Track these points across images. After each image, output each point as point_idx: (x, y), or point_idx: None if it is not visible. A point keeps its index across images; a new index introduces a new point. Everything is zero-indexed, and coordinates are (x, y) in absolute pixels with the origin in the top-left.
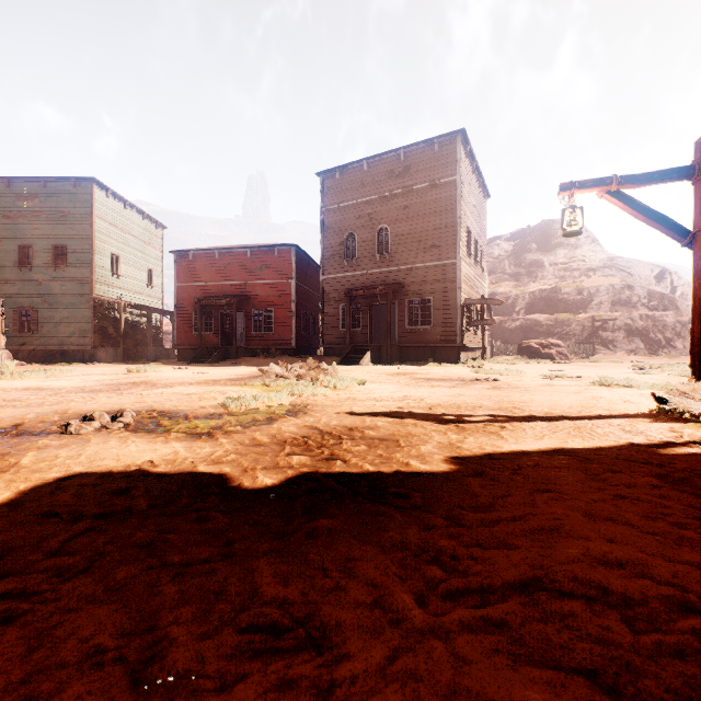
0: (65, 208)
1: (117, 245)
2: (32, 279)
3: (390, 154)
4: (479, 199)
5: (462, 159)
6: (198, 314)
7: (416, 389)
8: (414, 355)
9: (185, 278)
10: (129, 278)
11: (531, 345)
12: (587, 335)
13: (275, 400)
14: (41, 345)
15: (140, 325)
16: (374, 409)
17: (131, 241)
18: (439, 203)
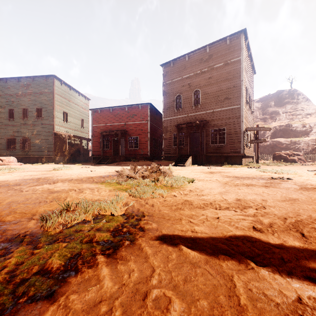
0: (42, 90)
1: (66, 107)
2: (28, 124)
3: (200, 50)
4: (250, 73)
5: (244, 47)
6: (101, 139)
7: (239, 189)
8: (214, 160)
9: (96, 122)
10: (72, 123)
11: (281, 154)
12: (311, 149)
13: (108, 209)
14: (31, 155)
15: (77, 146)
16: (223, 231)
17: (73, 106)
18: (230, 73)
